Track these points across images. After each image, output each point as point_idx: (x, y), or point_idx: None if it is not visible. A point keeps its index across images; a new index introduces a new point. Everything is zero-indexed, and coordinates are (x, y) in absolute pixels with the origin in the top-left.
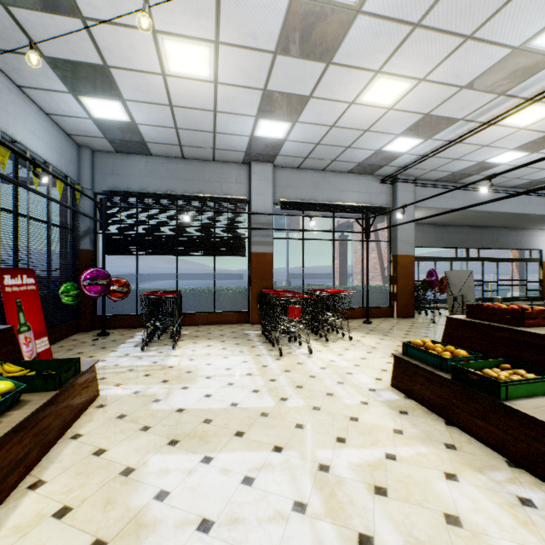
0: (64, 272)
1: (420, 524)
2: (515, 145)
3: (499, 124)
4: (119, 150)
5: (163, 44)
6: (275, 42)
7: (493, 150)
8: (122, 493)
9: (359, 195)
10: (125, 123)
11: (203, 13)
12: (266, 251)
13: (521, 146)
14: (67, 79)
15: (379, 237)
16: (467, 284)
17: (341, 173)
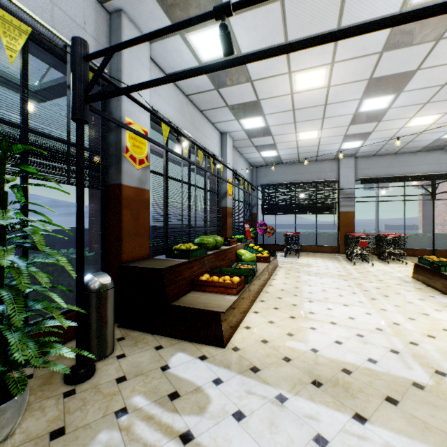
0: None
1: (385, 292)
2: None
3: None
4: (268, 164)
5: (299, 134)
6: (348, 123)
7: None
8: (299, 278)
9: (429, 166)
10: (275, 156)
11: (316, 125)
12: (349, 210)
13: None
14: (258, 149)
15: None
16: None
17: (411, 153)
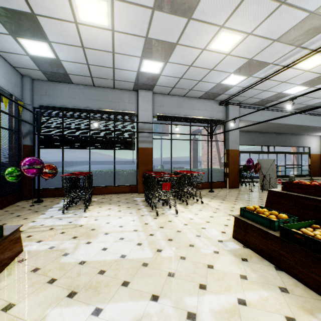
0: (11, 159)
1: None
2: (301, 82)
3: (294, 67)
4: (50, 79)
5: None
6: None
7: (288, 85)
8: None
9: (206, 112)
10: (52, 59)
11: None
12: (148, 147)
13: (304, 83)
14: (6, 23)
15: (217, 138)
16: (272, 167)
17: (195, 98)
